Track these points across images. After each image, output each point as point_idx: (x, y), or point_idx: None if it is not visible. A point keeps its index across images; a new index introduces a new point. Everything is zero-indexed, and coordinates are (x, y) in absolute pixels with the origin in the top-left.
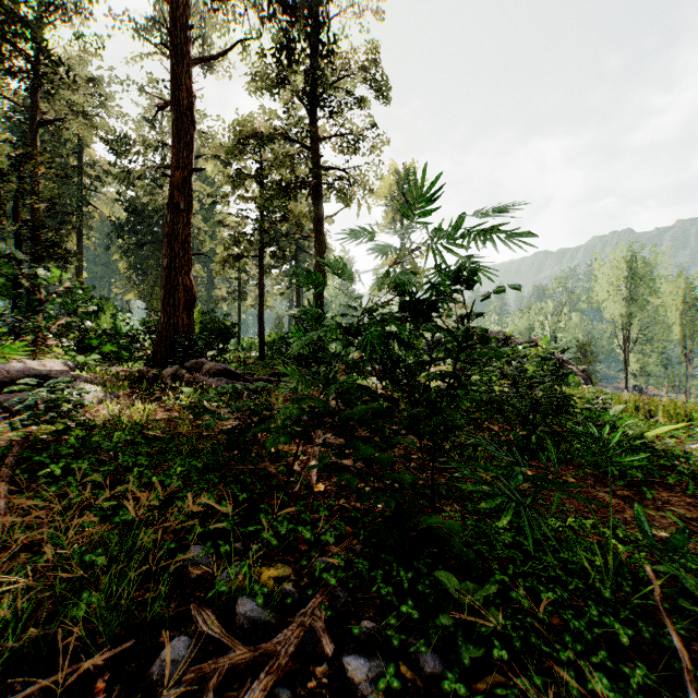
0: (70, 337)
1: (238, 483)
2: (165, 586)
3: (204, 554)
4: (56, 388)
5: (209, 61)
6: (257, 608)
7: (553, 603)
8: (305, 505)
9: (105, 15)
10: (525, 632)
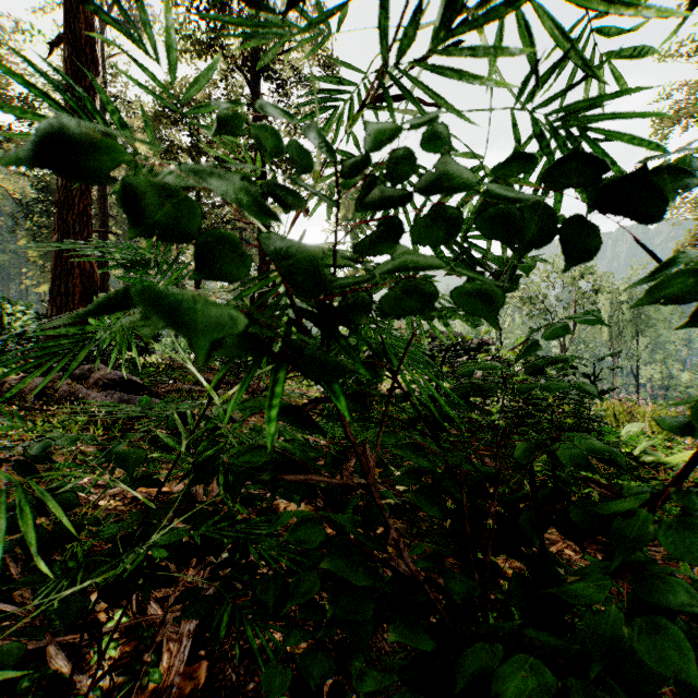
0: None
1: None
2: None
3: None
4: None
5: None
6: None
7: None
8: None
9: None
10: None
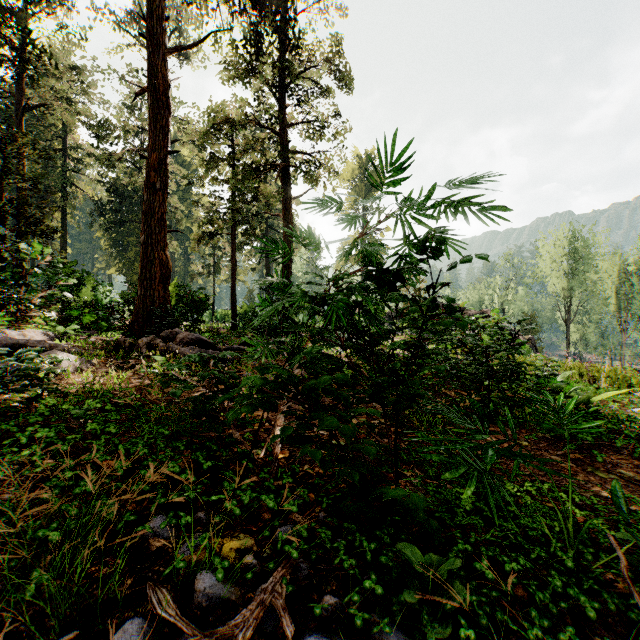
0: (52, 308)
1: (204, 450)
2: (120, 562)
3: (165, 525)
4: (26, 357)
5: (184, 50)
6: (217, 583)
7: (515, 572)
8: (270, 471)
9: (87, 8)
10: (491, 607)
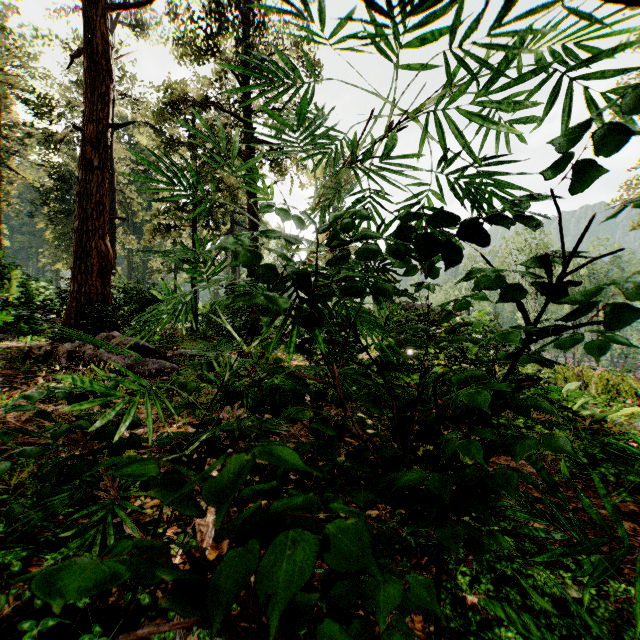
0: None
1: None
2: None
3: None
4: None
5: (129, 8)
6: None
7: None
8: None
9: None
10: None
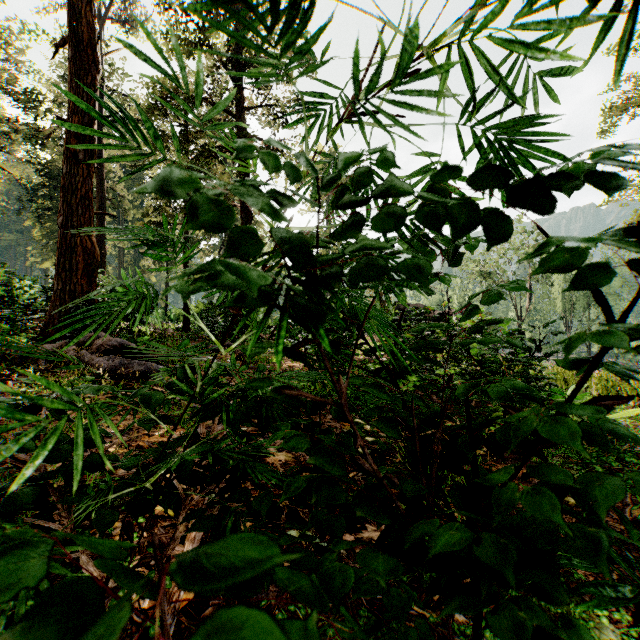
0: None
1: None
2: None
3: None
4: None
5: None
6: None
7: None
8: None
9: None
10: None
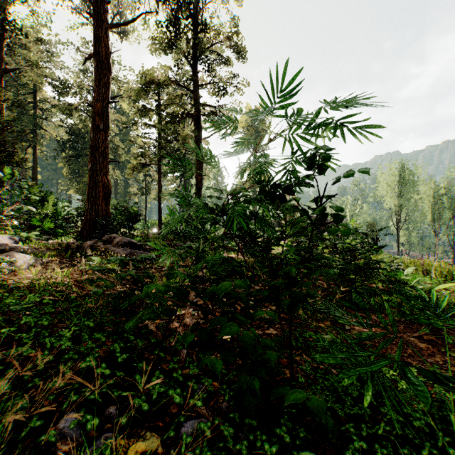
0: (21, 219)
1: (122, 341)
2: None
3: (75, 425)
4: None
5: (121, 26)
6: None
7: None
8: (179, 359)
9: None
10: None
